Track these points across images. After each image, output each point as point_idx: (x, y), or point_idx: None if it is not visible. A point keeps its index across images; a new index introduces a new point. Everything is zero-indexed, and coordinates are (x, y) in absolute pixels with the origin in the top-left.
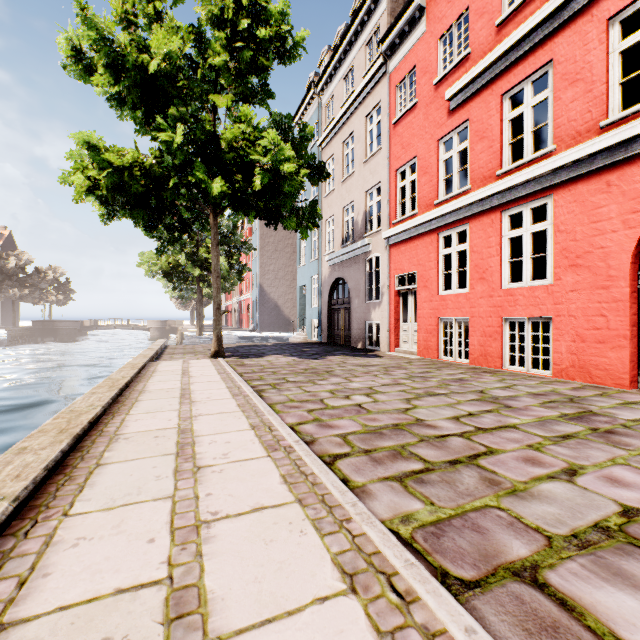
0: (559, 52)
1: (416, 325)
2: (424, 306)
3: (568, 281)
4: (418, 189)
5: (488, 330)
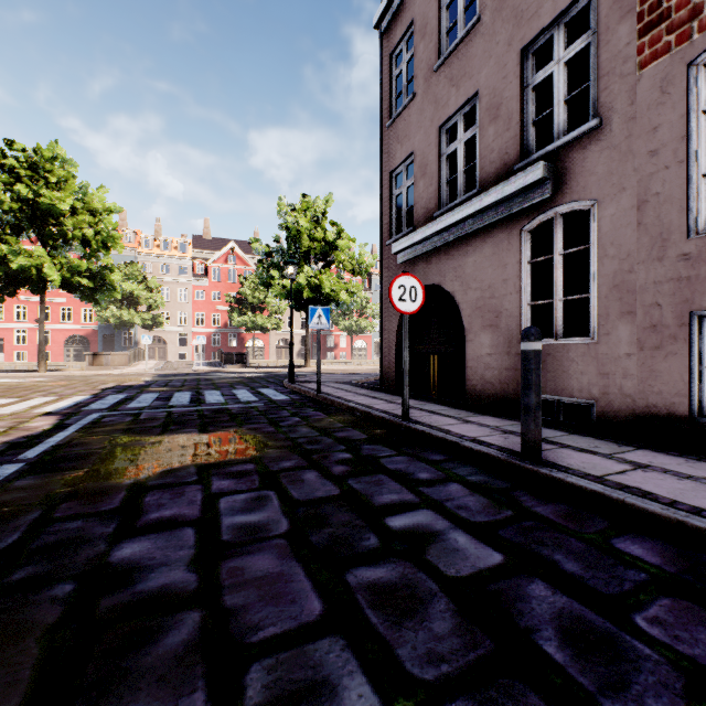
0: (53, 306)
1: (2, 353)
2: (9, 348)
3: (54, 345)
4: (5, 314)
5: (35, 354)
